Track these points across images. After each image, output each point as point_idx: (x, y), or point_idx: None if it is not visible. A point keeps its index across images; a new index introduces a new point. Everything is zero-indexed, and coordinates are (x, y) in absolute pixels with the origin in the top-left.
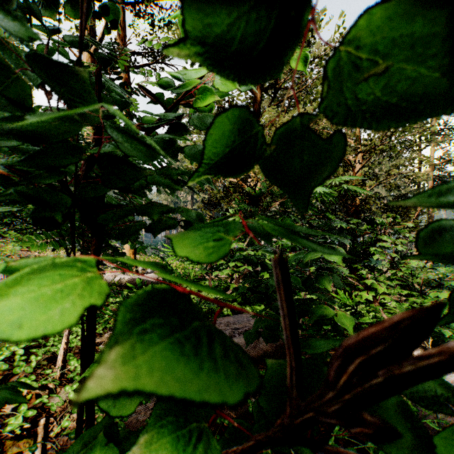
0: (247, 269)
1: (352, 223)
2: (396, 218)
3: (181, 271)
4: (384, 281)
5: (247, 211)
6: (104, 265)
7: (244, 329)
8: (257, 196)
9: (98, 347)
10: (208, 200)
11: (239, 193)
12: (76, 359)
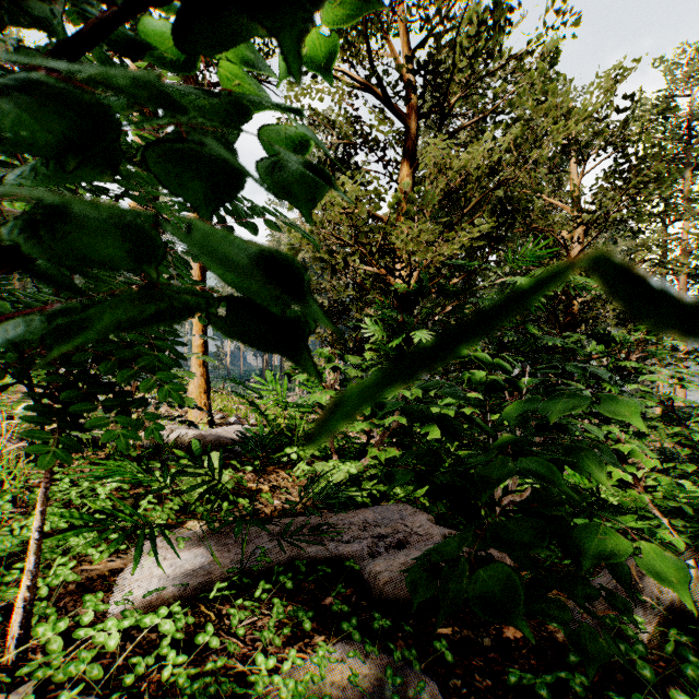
0: (396, 422)
1: (572, 342)
2: (651, 332)
3: (285, 420)
4: (630, 442)
5: (395, 321)
6: (83, 431)
7: (396, 538)
8: (414, 295)
9: (112, 583)
10: (328, 305)
11: (381, 289)
12: (55, 617)
